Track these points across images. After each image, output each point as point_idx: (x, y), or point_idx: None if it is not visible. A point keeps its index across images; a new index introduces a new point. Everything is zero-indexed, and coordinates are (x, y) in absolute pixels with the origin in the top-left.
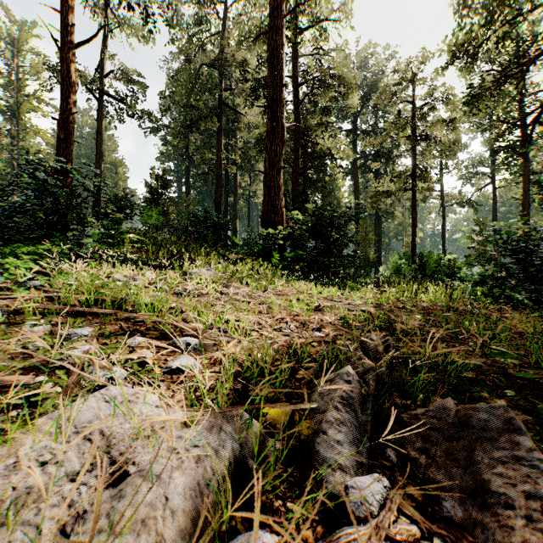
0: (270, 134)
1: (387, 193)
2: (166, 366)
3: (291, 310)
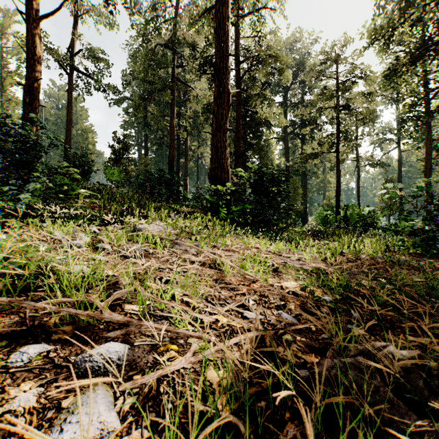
0: (217, 99)
1: (315, 155)
2: None
3: (245, 273)
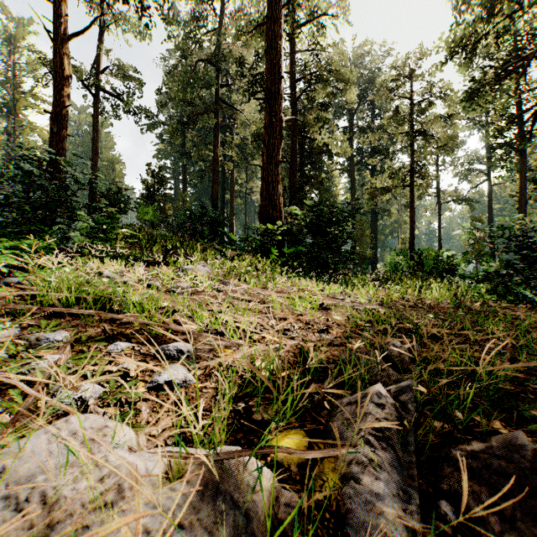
0: (268, 127)
1: (384, 190)
2: (152, 379)
3: (293, 308)
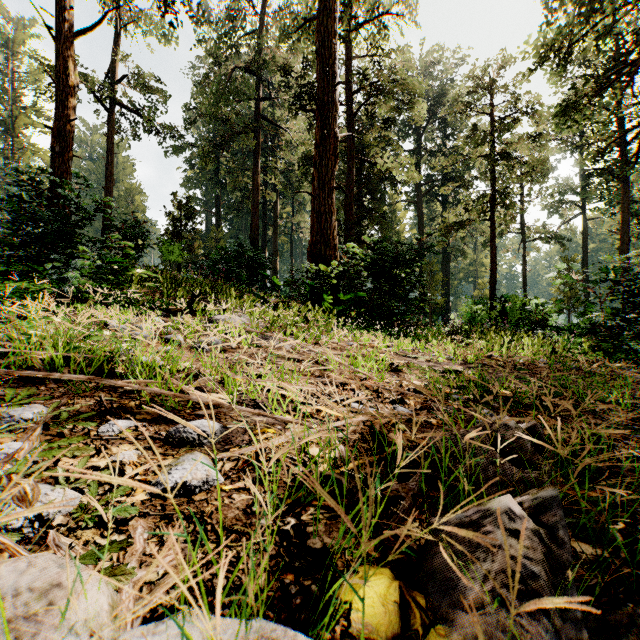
0: (319, 145)
1: (460, 225)
2: (157, 479)
3: (355, 370)
